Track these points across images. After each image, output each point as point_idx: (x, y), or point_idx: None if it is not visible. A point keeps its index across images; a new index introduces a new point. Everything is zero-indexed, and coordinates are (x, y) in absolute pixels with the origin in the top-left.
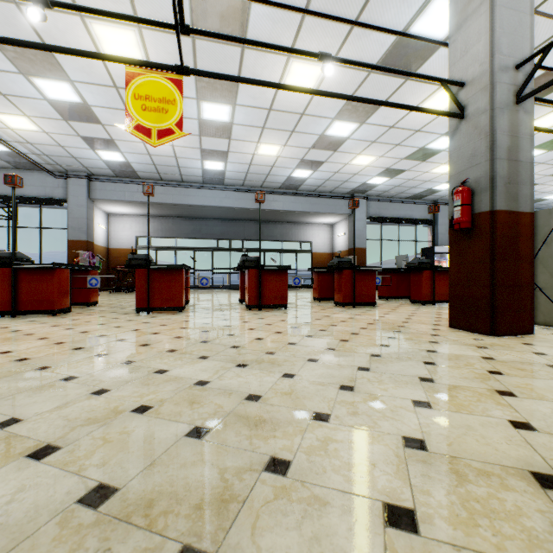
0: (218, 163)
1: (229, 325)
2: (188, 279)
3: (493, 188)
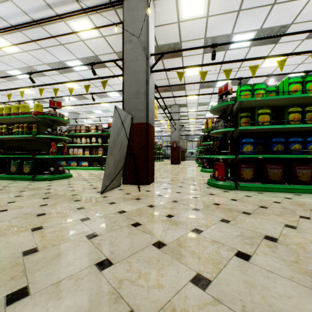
0: None
1: None
2: None
3: None
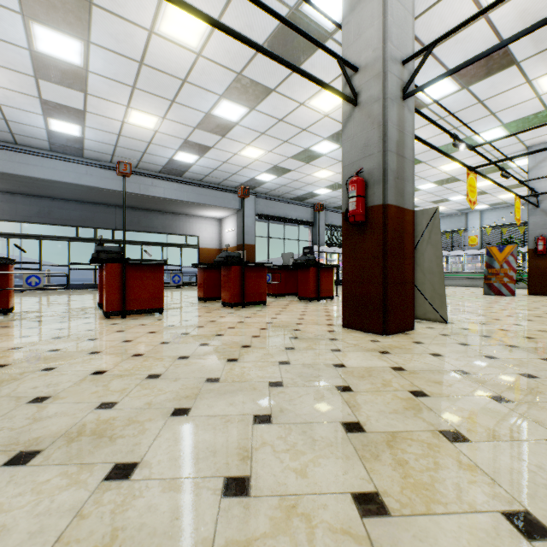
0: (71, 125)
1: (58, 348)
2: (9, 277)
3: (385, 181)
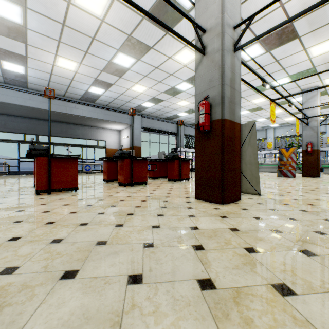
0: (17, 66)
1: None
2: None
3: (223, 104)
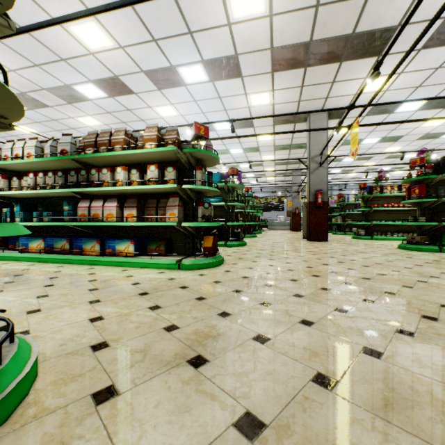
0: None
1: None
2: None
3: None
